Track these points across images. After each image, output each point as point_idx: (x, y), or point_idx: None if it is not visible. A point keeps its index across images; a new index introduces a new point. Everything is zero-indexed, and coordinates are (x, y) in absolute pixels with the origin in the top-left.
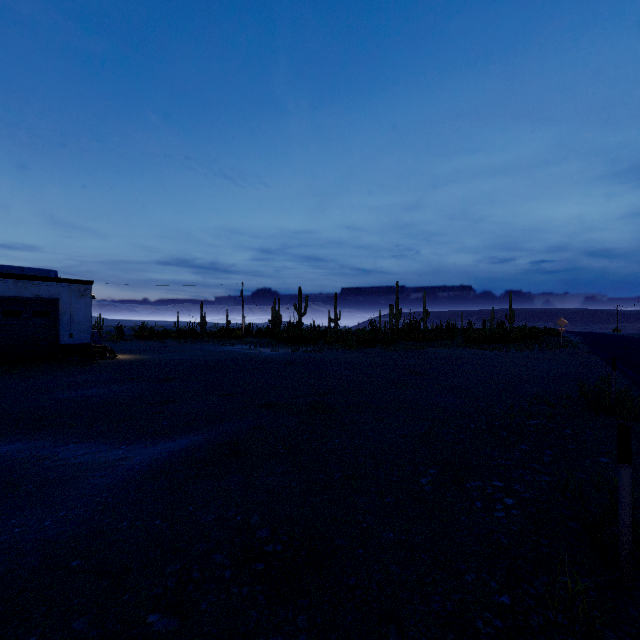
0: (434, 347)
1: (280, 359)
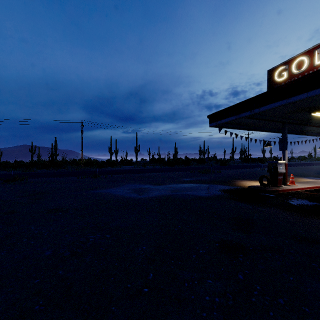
0: None
1: None
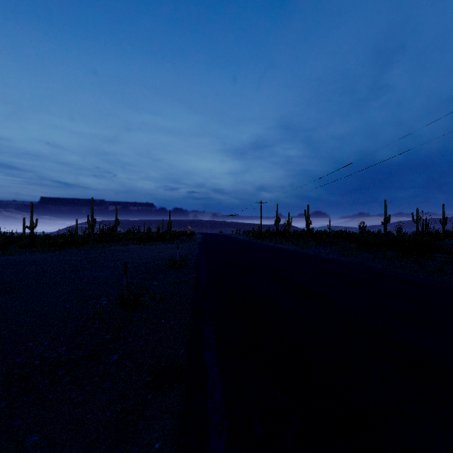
0: (117, 245)
1: None
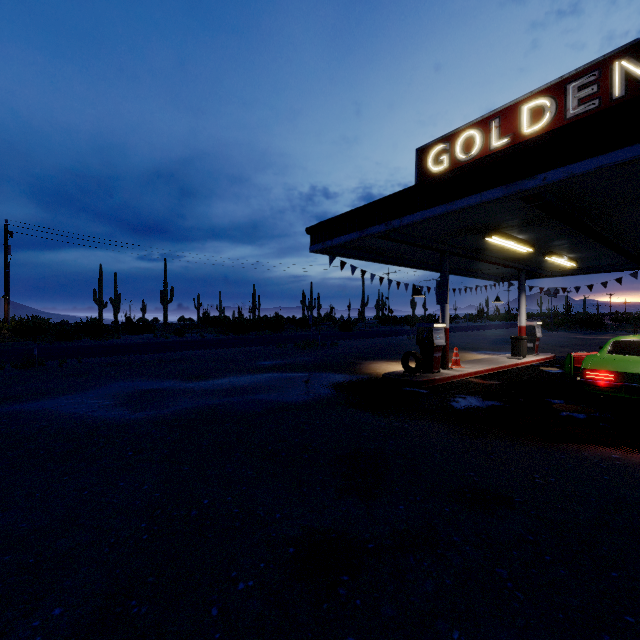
0: None
1: None
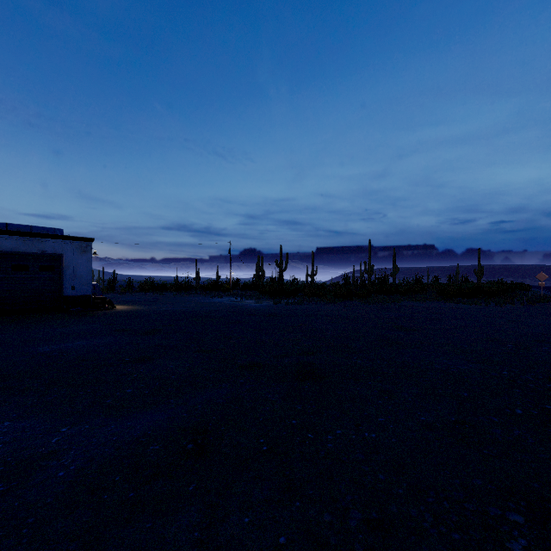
0: (409, 300)
1: (263, 311)
